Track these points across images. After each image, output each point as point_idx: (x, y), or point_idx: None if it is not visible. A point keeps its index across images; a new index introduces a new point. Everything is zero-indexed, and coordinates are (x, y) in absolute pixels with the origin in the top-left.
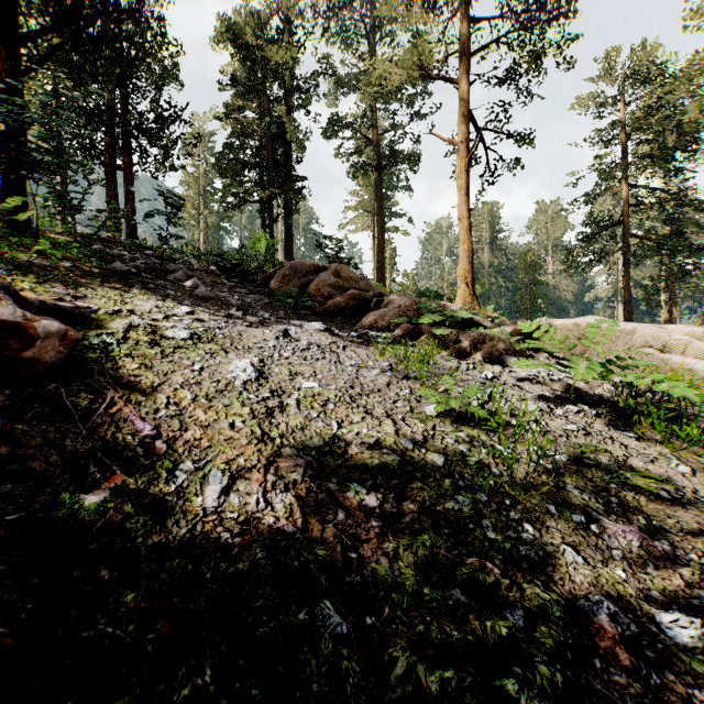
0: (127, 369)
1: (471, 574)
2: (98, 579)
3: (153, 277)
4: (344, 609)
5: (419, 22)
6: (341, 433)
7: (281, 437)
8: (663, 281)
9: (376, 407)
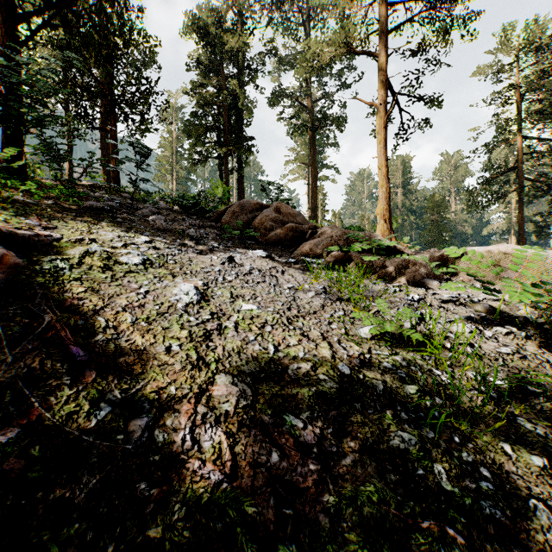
0: (72, 292)
1: (430, 545)
2: None
3: (123, 213)
4: None
5: (345, 8)
6: (277, 357)
7: (216, 361)
8: None
9: (312, 329)
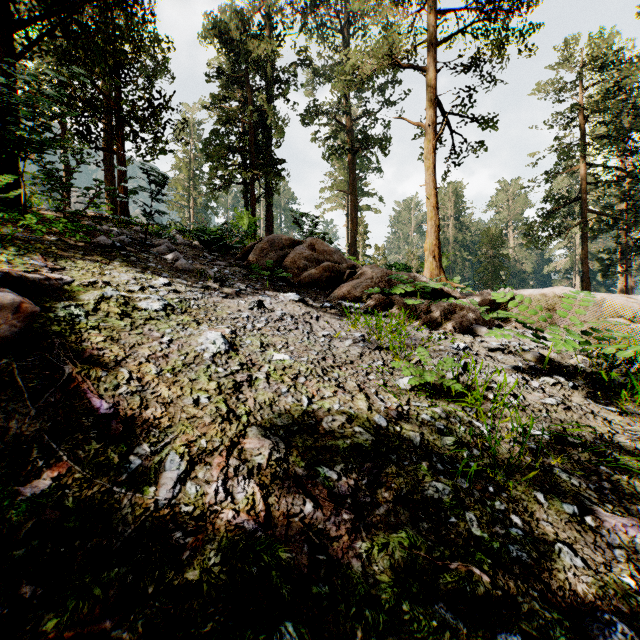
0: (91, 341)
1: (456, 584)
2: (18, 597)
3: (137, 251)
4: (309, 633)
5: (389, 15)
6: (311, 410)
7: (247, 414)
8: (619, 253)
9: (348, 380)
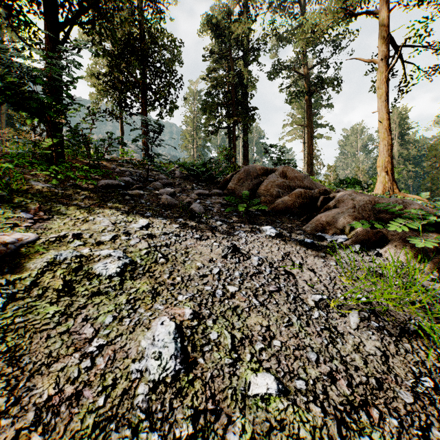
0: None
1: None
2: None
3: (136, 188)
4: None
5: None
6: None
7: None
8: None
9: None
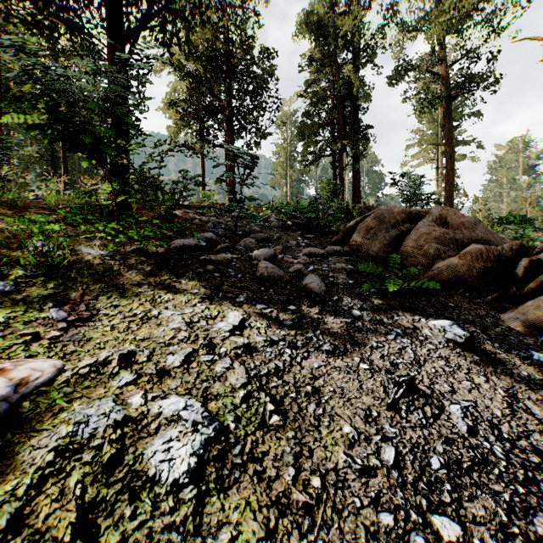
0: None
1: None
2: None
3: (222, 249)
4: None
5: None
6: None
7: None
8: None
9: None
